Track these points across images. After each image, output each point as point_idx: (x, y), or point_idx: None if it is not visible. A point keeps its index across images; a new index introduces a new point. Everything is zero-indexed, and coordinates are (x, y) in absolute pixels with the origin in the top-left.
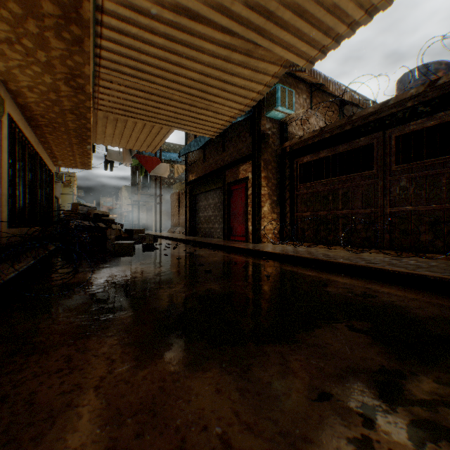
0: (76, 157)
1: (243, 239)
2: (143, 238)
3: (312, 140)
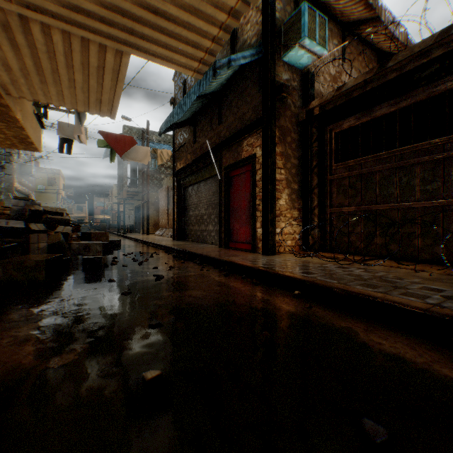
0: (1, 126)
1: (248, 247)
2: (87, 248)
3: (360, 91)
